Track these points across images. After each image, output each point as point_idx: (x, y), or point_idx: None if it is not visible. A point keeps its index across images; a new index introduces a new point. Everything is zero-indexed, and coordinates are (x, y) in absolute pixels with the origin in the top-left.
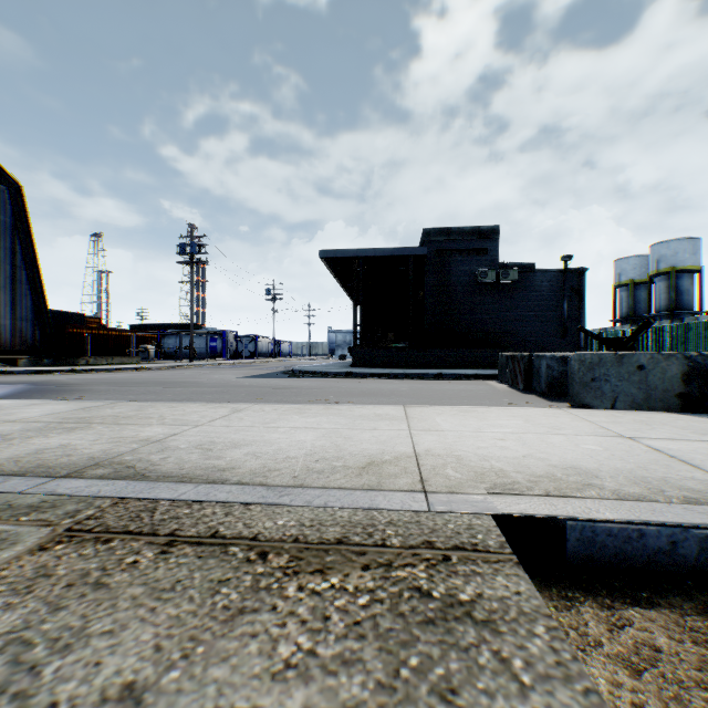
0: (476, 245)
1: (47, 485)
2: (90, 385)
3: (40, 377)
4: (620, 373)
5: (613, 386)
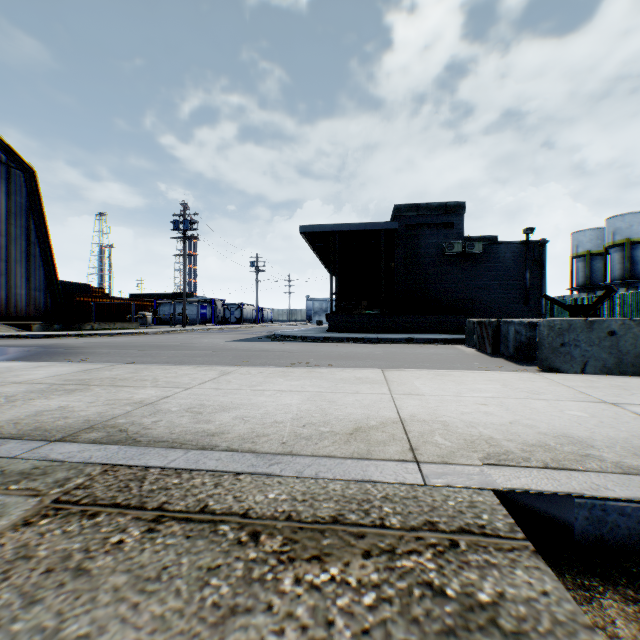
0: (443, 219)
1: (40, 449)
2: (93, 348)
3: (50, 341)
4: (590, 338)
5: (583, 351)
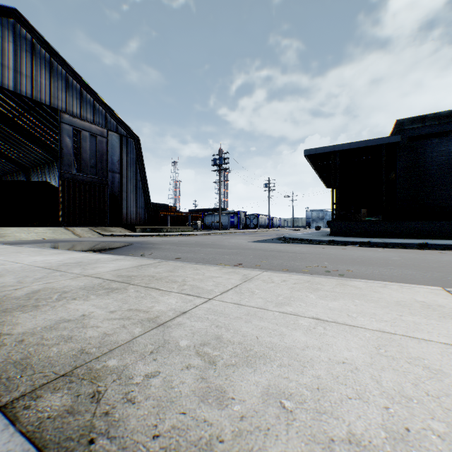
0: None
1: None
2: (161, 244)
3: (142, 239)
4: None
5: None
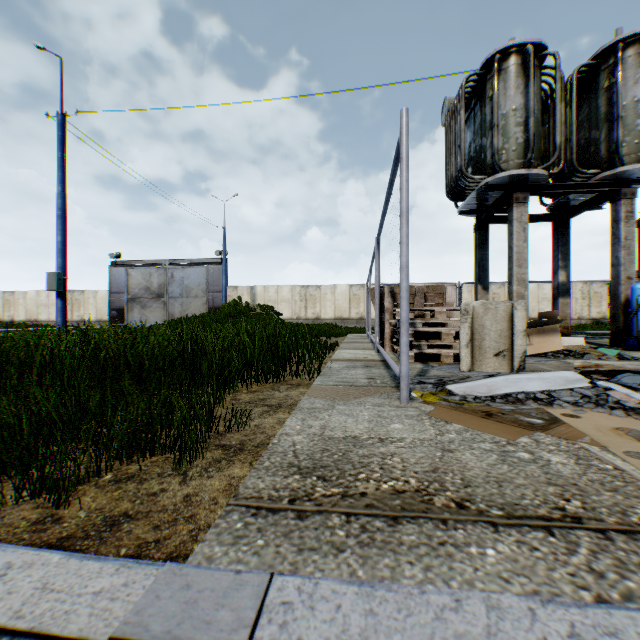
0: None
1: None
2: None
3: None
4: None
5: None
